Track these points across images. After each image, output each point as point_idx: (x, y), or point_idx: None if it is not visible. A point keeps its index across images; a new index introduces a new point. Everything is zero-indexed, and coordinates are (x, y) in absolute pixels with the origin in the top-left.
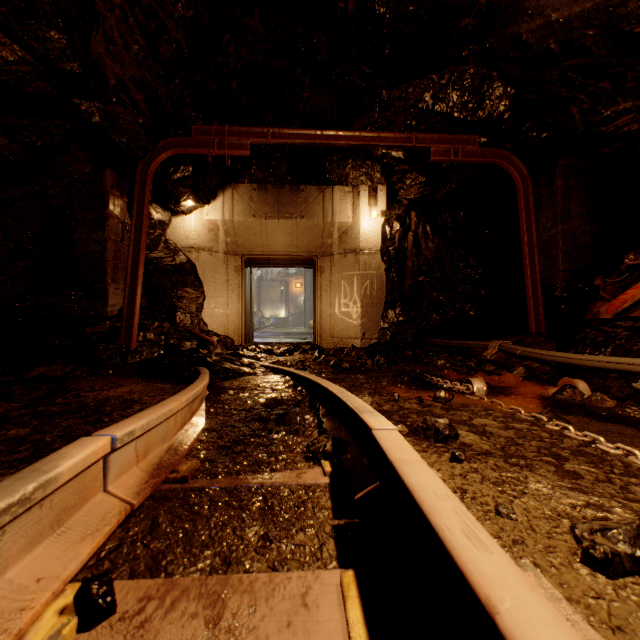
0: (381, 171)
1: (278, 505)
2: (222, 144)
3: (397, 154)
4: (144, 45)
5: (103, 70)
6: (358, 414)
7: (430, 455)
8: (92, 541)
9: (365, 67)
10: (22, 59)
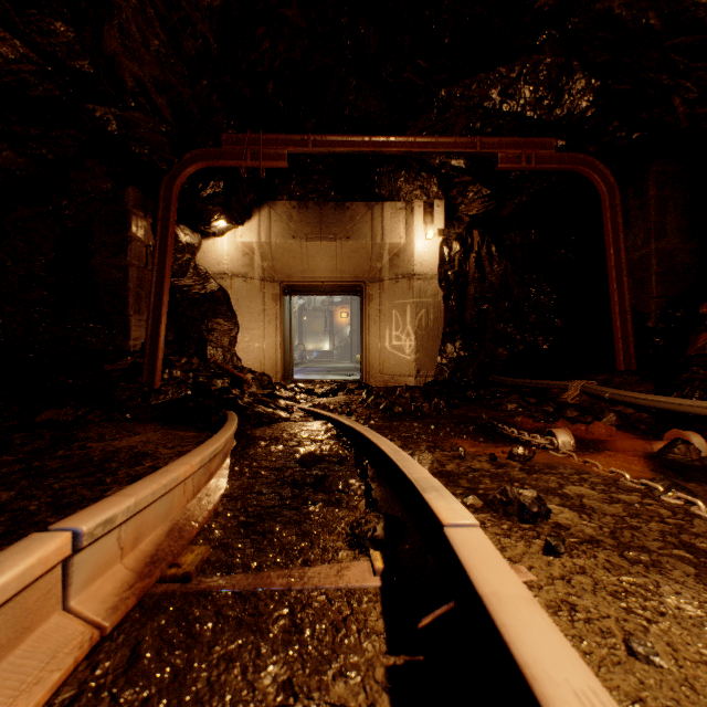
0: (438, 184)
1: (309, 625)
2: (256, 155)
3: (457, 163)
4: (165, 40)
5: (119, 70)
6: (420, 492)
7: (515, 542)
8: (25, 704)
9: (421, 60)
10: (24, 57)
